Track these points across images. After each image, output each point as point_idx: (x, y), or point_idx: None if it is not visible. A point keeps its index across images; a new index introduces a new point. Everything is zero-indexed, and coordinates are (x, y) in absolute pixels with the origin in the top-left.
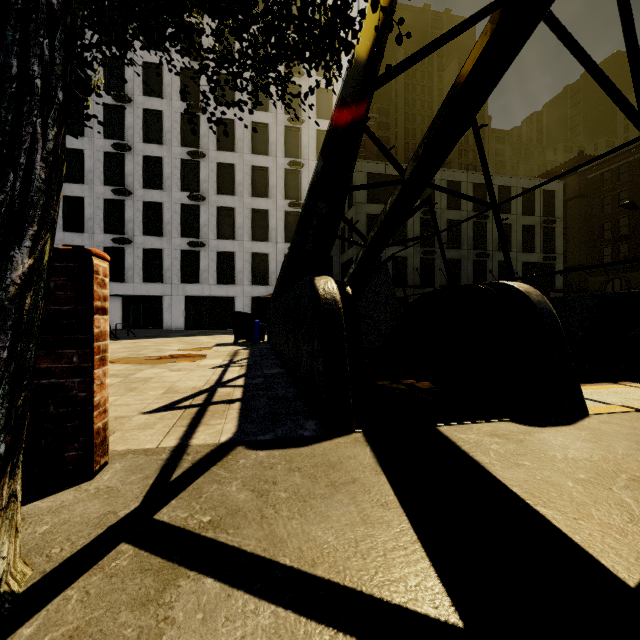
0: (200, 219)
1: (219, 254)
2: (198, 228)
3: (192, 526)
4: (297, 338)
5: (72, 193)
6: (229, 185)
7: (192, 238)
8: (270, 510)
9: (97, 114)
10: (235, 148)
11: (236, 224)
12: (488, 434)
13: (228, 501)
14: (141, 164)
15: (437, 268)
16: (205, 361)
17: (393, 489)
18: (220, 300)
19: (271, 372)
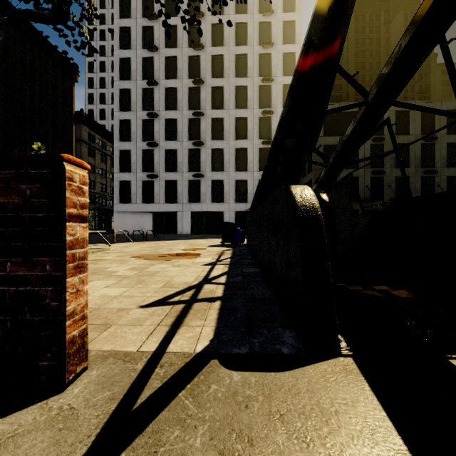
0: (200, 158)
1: (213, 182)
2: (199, 165)
3: None
4: (271, 244)
5: (124, 148)
6: (220, 133)
7: (195, 172)
8: None
9: (138, 96)
10: (224, 106)
11: (224, 160)
12: None
13: None
14: (164, 125)
15: (386, 185)
16: (199, 259)
17: None
18: (214, 214)
19: (248, 271)
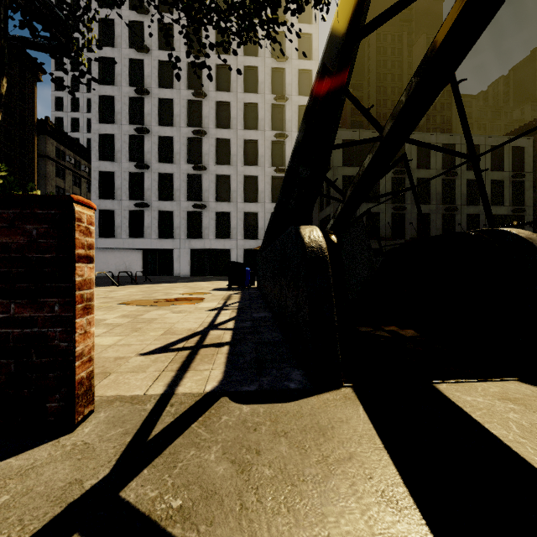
0: (202, 185)
1: (217, 214)
2: (201, 193)
3: (158, 514)
4: (282, 285)
5: (105, 169)
6: (225, 156)
7: (196, 201)
8: (251, 496)
9: (124, 105)
10: (230, 125)
11: (231, 189)
12: (498, 397)
13: (204, 476)
14: (157, 143)
15: (407, 222)
16: (202, 304)
17: (400, 474)
18: (218, 252)
19: (259, 315)
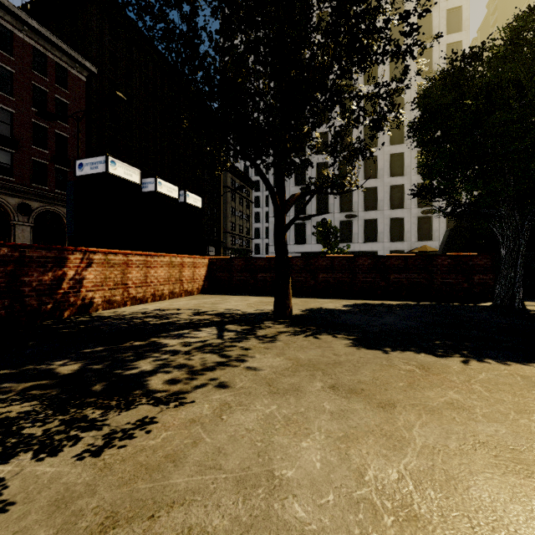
0: (352, 198)
1: (365, 221)
2: (350, 205)
3: None
4: None
5: None
6: (372, 171)
7: (347, 212)
8: None
9: None
10: (377, 144)
11: (378, 199)
12: None
13: None
14: (315, 169)
15: None
16: None
17: None
18: (366, 253)
19: None
